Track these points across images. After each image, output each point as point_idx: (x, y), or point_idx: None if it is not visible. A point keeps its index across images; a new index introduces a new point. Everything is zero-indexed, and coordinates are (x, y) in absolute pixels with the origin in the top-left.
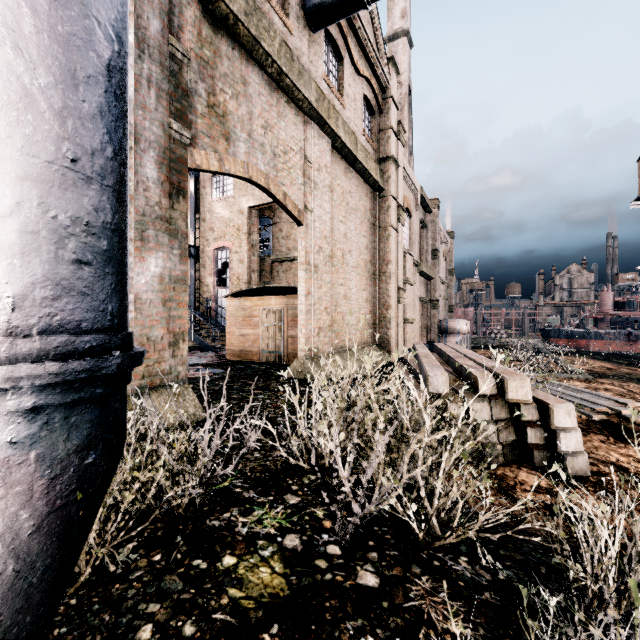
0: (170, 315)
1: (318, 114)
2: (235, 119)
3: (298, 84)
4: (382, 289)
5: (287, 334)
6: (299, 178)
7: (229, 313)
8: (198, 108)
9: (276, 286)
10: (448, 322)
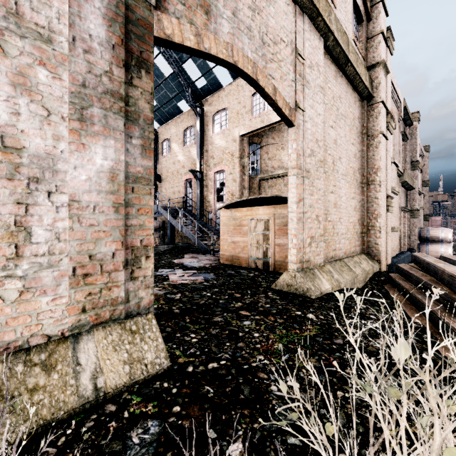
0: (127, 224)
1: (311, 2)
2: None
3: None
4: (370, 197)
5: (274, 242)
6: (290, 74)
7: (222, 223)
8: None
9: (263, 197)
10: (429, 230)
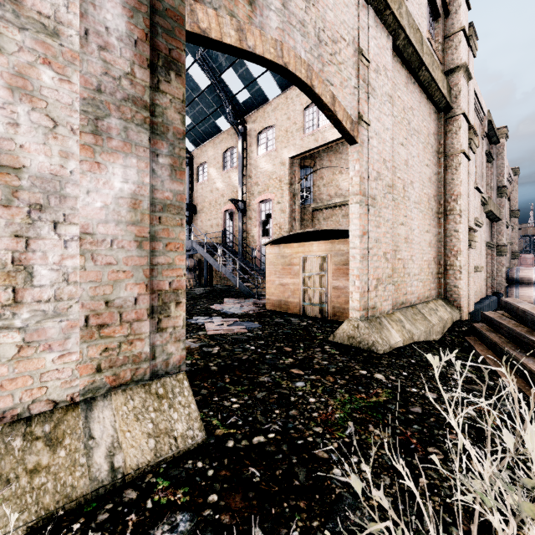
0: (153, 263)
1: None
2: None
3: None
4: (448, 230)
5: (331, 285)
6: (351, 79)
7: (269, 261)
8: None
9: (318, 230)
10: (520, 270)
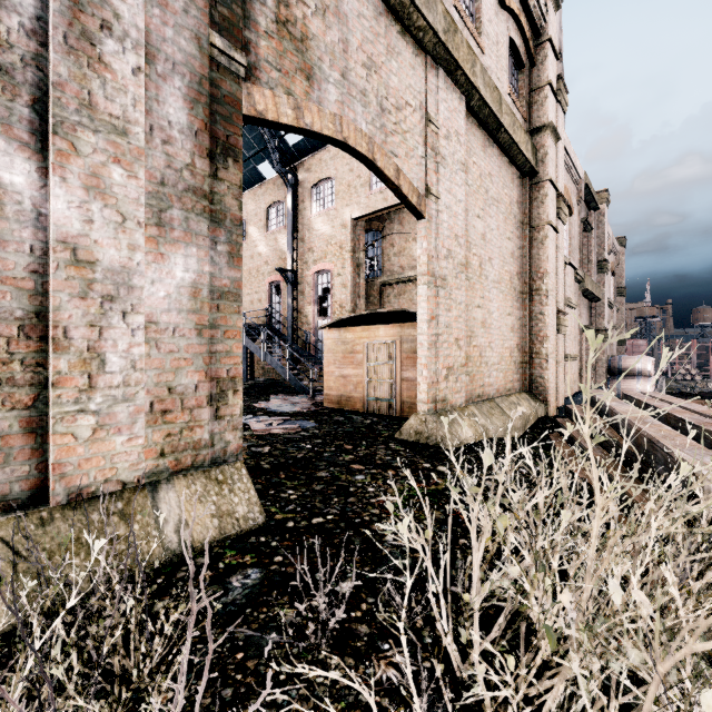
0: (211, 350)
1: (447, 52)
2: (321, 48)
3: (417, 1)
4: (534, 313)
5: (400, 376)
6: (418, 148)
7: (327, 348)
8: (260, 22)
9: (386, 312)
10: (622, 359)
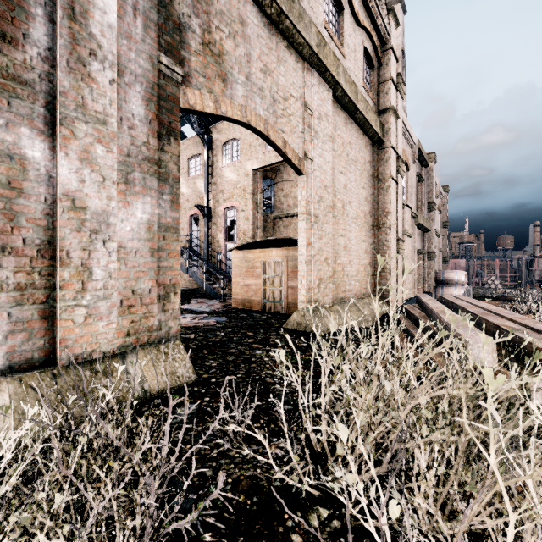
0: (160, 266)
1: (319, 60)
2: (232, 60)
3: (298, 26)
4: (381, 240)
5: (287, 285)
6: (299, 126)
7: (234, 265)
8: (192, 45)
9: (277, 239)
10: (445, 273)
